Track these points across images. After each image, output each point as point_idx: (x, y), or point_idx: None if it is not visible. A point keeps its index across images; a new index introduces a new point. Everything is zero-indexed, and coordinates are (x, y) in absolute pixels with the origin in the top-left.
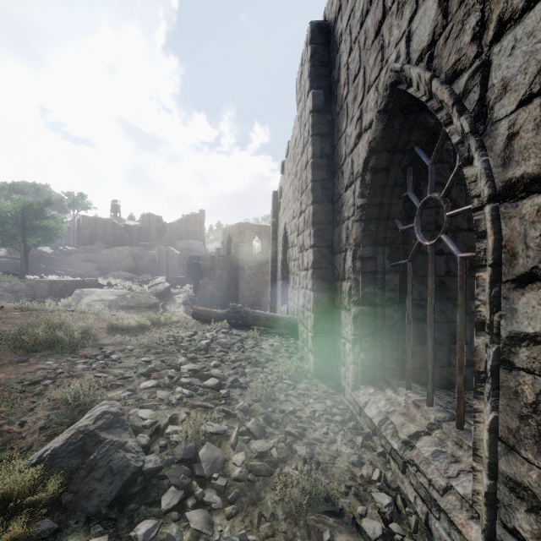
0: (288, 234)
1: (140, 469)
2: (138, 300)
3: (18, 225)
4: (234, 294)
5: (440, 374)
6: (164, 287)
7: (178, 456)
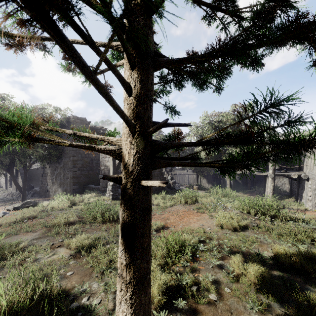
0: None
1: None
2: None
3: None
4: None
5: None
6: None
7: None
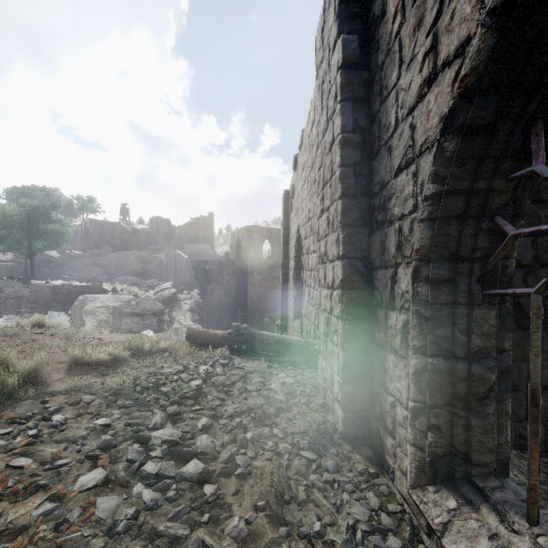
0: (302, 238)
1: None
2: (143, 307)
3: (23, 229)
4: (243, 300)
5: (515, 430)
6: (170, 293)
7: None
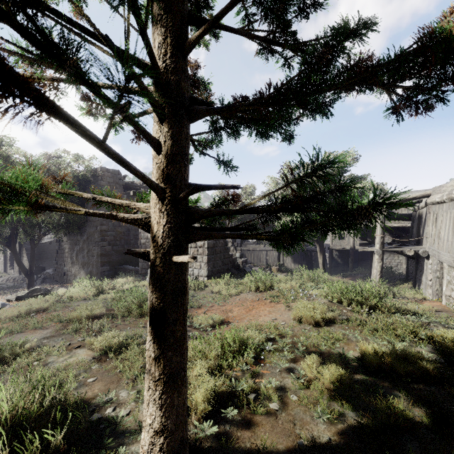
0: None
1: None
2: None
3: None
4: None
5: None
6: None
7: None
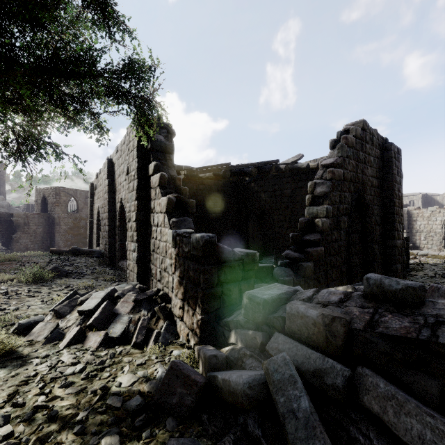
0: (100, 213)
1: (68, 272)
2: None
3: None
4: (50, 245)
5: None
6: None
7: (75, 272)
